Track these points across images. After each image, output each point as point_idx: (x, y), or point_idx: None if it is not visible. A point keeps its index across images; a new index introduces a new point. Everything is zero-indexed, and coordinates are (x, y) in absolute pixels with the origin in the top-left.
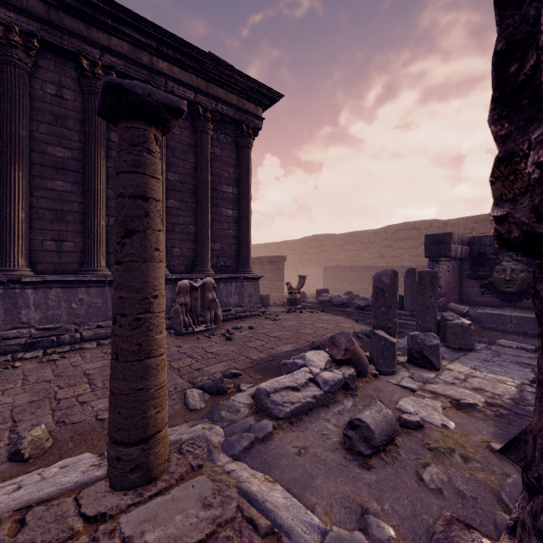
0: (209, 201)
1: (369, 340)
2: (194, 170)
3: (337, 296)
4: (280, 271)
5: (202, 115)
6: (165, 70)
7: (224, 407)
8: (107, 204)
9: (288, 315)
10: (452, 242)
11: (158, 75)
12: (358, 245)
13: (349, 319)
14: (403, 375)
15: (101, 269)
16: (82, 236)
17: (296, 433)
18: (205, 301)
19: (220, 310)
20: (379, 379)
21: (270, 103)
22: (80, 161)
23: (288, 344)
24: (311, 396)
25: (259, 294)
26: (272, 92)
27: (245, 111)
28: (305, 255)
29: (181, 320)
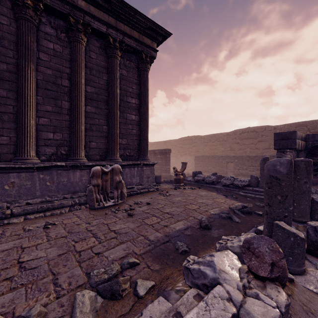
0: (118, 108)
1: (244, 216)
2: (107, 85)
3: (208, 176)
4: (167, 159)
5: (112, 44)
6: (83, 7)
7: None
8: (37, 108)
9: (175, 191)
10: (296, 138)
11: (77, 10)
12: (216, 142)
13: (220, 194)
14: (316, 275)
15: (30, 158)
16: (16, 132)
17: None
18: (113, 182)
19: (125, 188)
20: (295, 285)
21: (162, 39)
22: (14, 73)
23: (179, 221)
24: None
25: (154, 176)
26: (164, 31)
27: (144, 44)
28: (182, 149)
29: (94, 197)
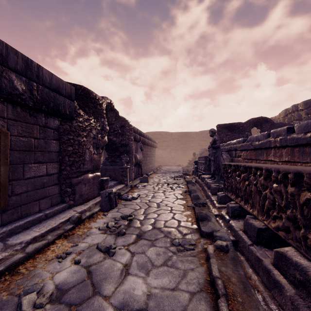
0: None
1: None
2: None
3: None
4: None
5: None
6: None
7: None
8: None
9: None
10: None
11: None
12: None
13: None
14: None
15: None
16: None
17: None
18: None
19: None
20: None
21: None
22: None
23: None
24: None
25: None
26: None
27: None
28: None
29: None
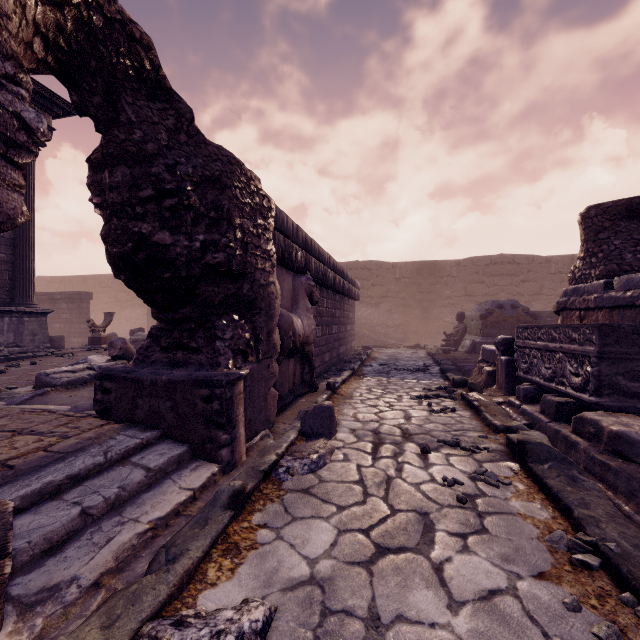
0: None
1: None
2: None
3: None
4: (83, 311)
5: None
6: None
7: (4, 394)
8: None
9: (89, 352)
10: None
11: None
12: None
13: None
14: None
15: None
16: None
17: (71, 392)
18: None
19: None
20: None
21: (64, 113)
22: None
23: None
24: (87, 374)
25: (47, 332)
26: (67, 104)
27: None
28: (125, 295)
29: None
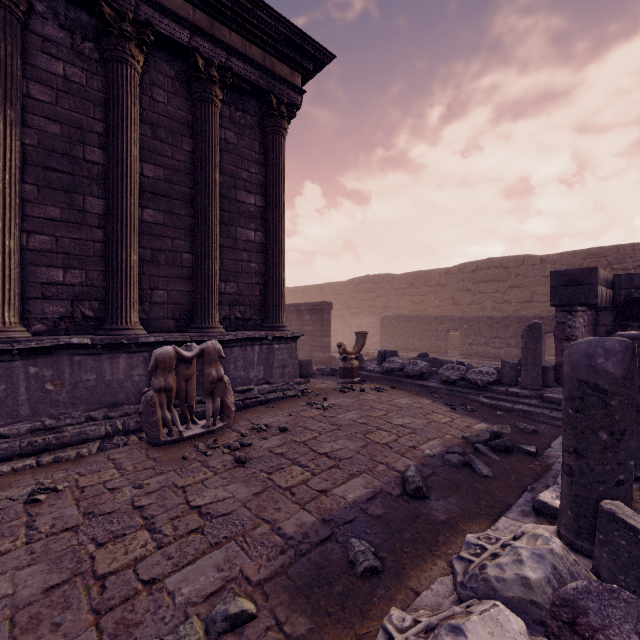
0: (217, 214)
1: (498, 458)
2: (191, 163)
3: (411, 362)
4: (325, 324)
5: (203, 72)
6: None
7: None
8: (24, 211)
9: (343, 396)
10: (598, 282)
11: None
12: (424, 288)
13: (439, 403)
14: None
15: (4, 328)
16: None
17: None
18: (205, 382)
19: (231, 395)
20: None
21: (313, 68)
22: None
23: (354, 476)
24: None
25: (296, 363)
26: (318, 49)
27: (275, 76)
28: (355, 301)
29: (157, 418)
